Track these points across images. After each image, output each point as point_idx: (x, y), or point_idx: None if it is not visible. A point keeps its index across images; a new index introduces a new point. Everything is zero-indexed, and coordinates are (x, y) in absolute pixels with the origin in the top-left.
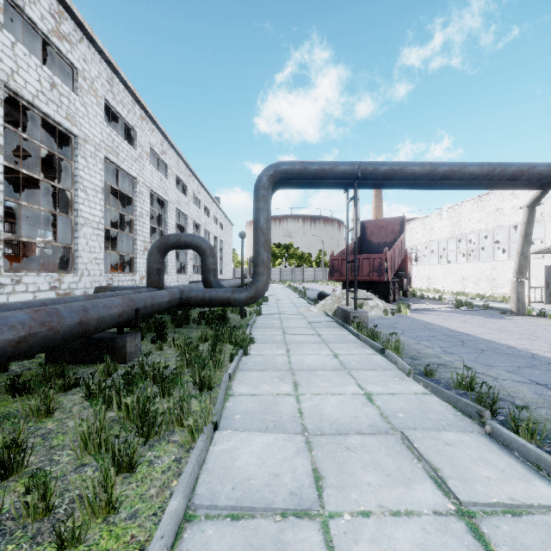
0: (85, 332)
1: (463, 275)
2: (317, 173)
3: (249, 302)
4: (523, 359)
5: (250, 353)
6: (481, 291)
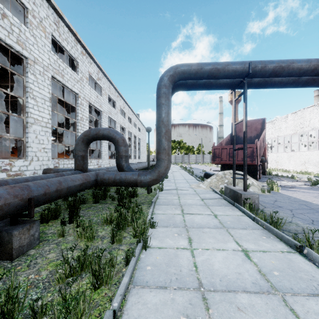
0: None
1: (305, 160)
2: (211, 72)
3: (152, 184)
4: None
5: (151, 244)
6: None
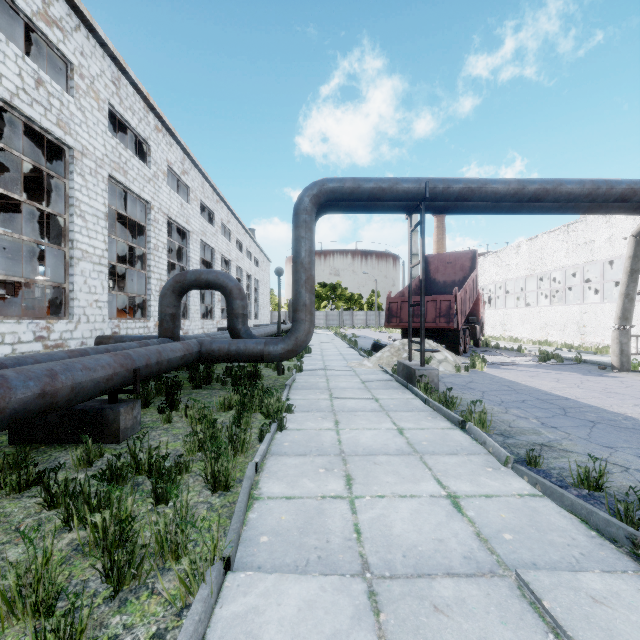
0: (51, 407)
1: (546, 321)
2: (373, 192)
3: (286, 357)
4: None
5: (287, 427)
6: (568, 340)
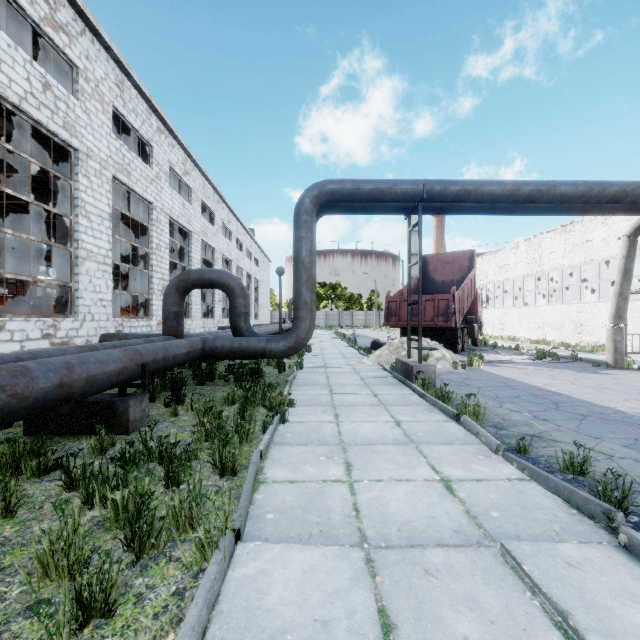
0: (68, 397)
1: (543, 320)
2: (372, 194)
3: (288, 354)
4: (639, 428)
5: (289, 420)
6: (565, 339)
